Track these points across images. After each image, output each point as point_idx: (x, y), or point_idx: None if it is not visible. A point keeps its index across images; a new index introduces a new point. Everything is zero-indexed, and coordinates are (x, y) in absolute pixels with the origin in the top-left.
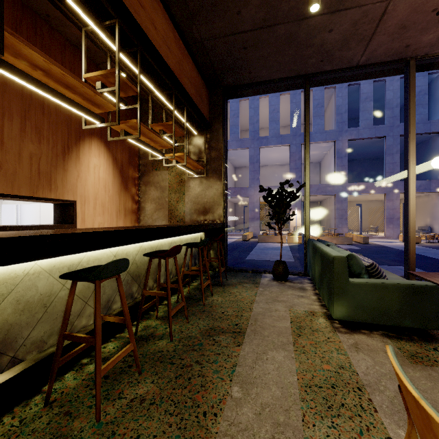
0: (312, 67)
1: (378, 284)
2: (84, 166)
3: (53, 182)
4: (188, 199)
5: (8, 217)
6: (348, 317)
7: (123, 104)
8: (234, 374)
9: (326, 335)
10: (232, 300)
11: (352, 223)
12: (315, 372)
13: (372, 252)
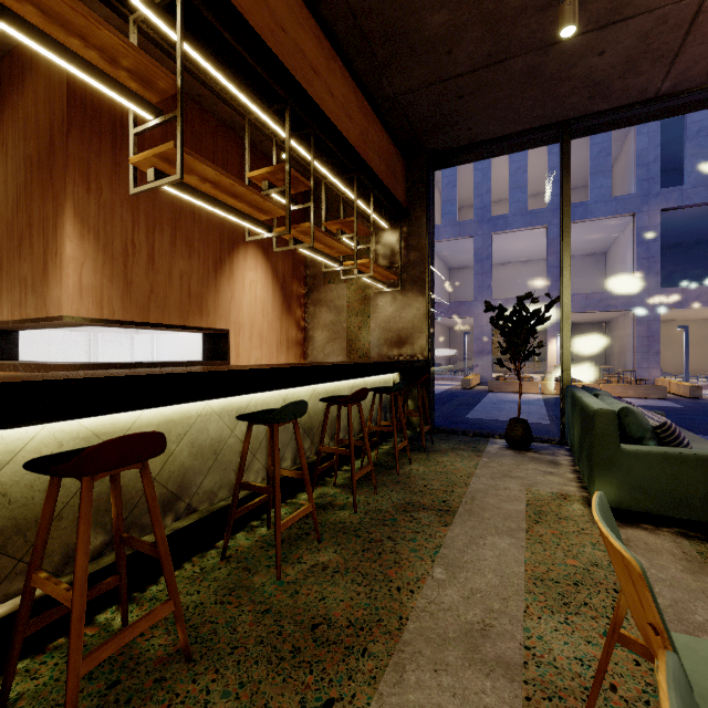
0: (573, 109)
1: (671, 454)
2: (239, 283)
3: (204, 307)
4: (376, 325)
5: (142, 350)
6: (619, 503)
7: (292, 204)
8: (438, 555)
9: (581, 525)
10: (439, 471)
11: (671, 362)
12: (553, 565)
13: (706, 414)
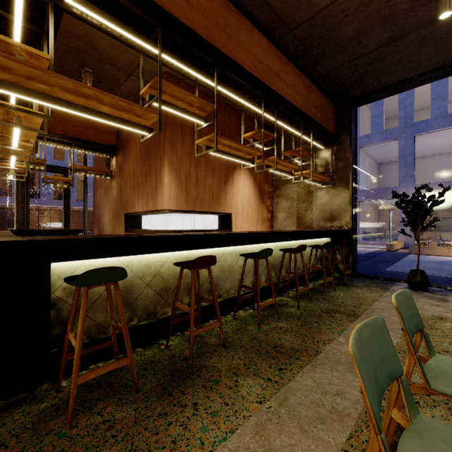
0: None
1: None
2: (236, 188)
3: (219, 202)
4: (316, 208)
5: (186, 224)
6: None
7: (265, 147)
8: (342, 332)
9: (446, 333)
10: (353, 296)
11: None
12: None
13: None
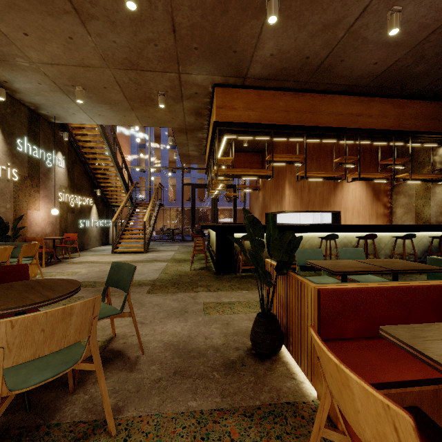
0: None
1: None
2: (345, 191)
3: (329, 203)
4: (434, 204)
5: (316, 219)
6: None
7: (352, 165)
8: None
9: None
10: None
11: None
12: None
13: None
